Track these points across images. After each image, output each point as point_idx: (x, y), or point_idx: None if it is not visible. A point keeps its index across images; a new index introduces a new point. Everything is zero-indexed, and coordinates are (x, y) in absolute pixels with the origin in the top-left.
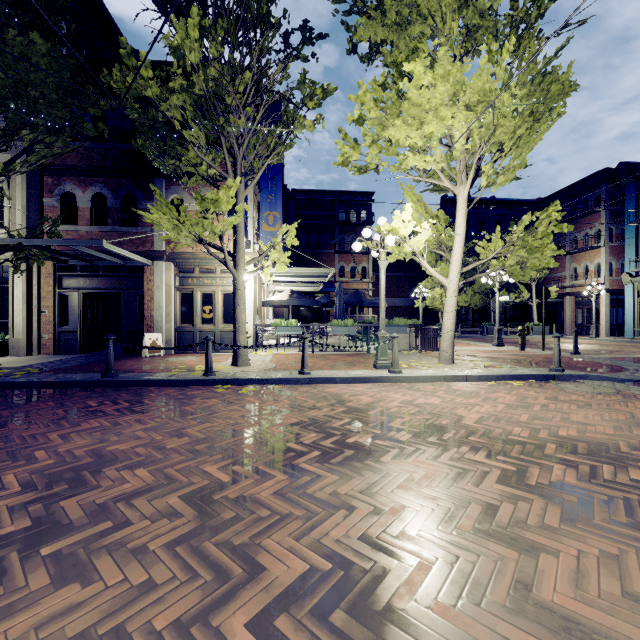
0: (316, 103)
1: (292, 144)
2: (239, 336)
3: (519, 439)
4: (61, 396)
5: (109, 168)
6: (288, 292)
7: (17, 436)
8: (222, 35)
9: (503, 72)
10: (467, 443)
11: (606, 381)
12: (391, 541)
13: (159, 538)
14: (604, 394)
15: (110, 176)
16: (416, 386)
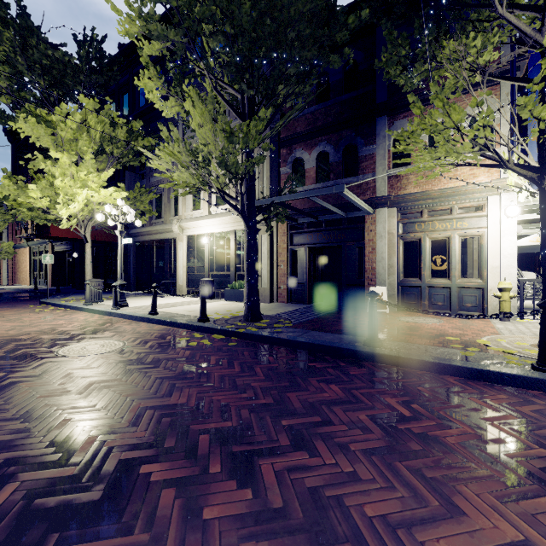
0: None
1: None
2: None
3: None
4: (335, 371)
5: (332, 123)
6: None
7: (357, 512)
8: None
9: None
10: None
11: None
12: None
13: None
14: None
15: (332, 132)
16: None
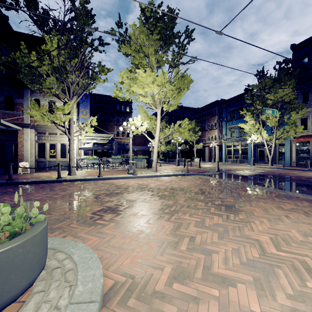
0: (105, 74)
1: (95, 87)
2: (71, 163)
3: (162, 188)
4: None
5: None
6: (92, 144)
7: None
8: (65, 41)
9: (166, 79)
10: (148, 190)
11: (200, 175)
12: (121, 204)
13: (64, 209)
14: (195, 178)
15: None
16: (141, 179)
